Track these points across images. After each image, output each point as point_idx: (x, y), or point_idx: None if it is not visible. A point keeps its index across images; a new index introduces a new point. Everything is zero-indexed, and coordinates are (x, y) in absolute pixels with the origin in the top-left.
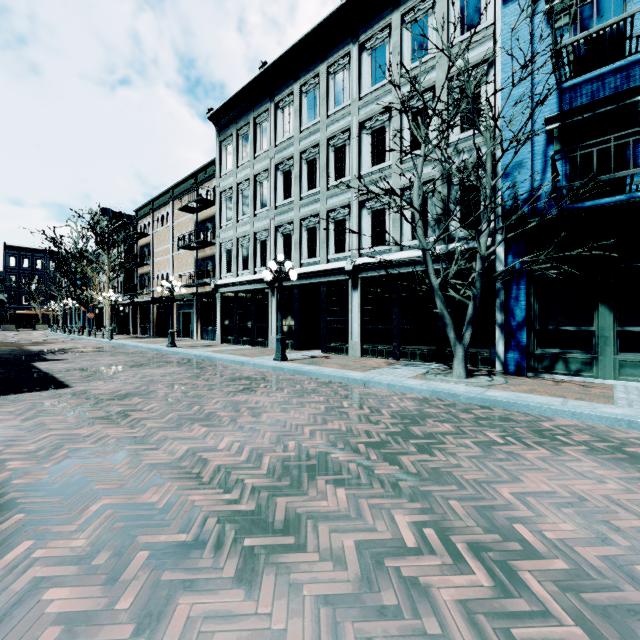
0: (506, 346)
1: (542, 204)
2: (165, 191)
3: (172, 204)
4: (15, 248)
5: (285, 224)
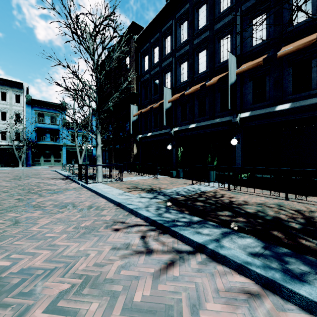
0: (27, 162)
1: (33, 140)
2: None
3: None
4: None
5: None
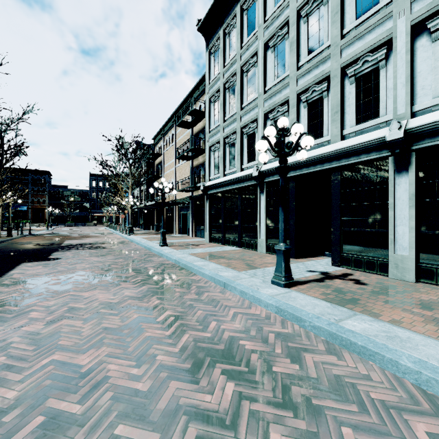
0: None
1: None
2: (170, 117)
3: (175, 126)
4: (95, 175)
5: (277, 106)
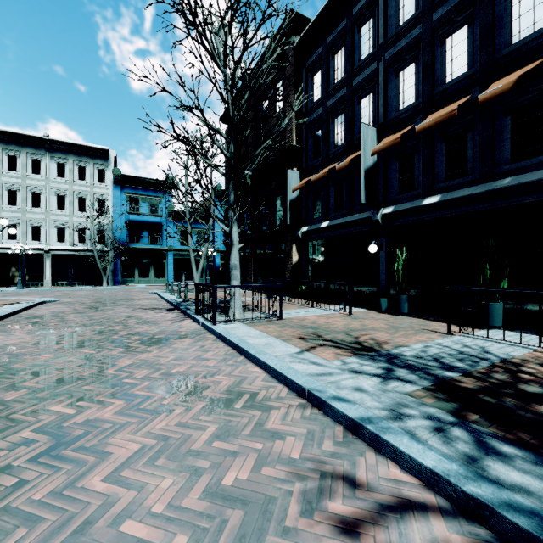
0: (115, 278)
1: (123, 242)
2: None
3: None
4: None
5: None
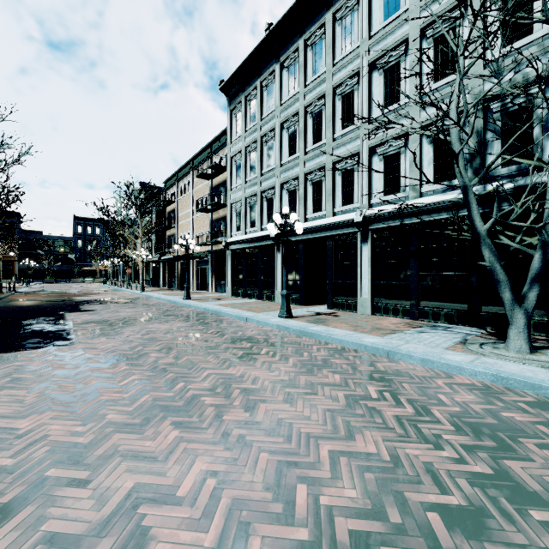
0: None
1: None
2: (186, 163)
3: (192, 173)
4: (81, 219)
5: (290, 180)
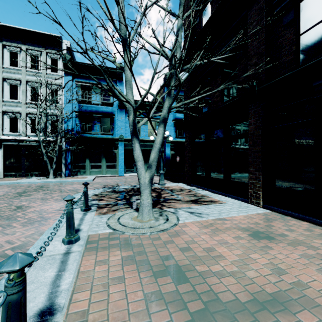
0: (65, 169)
1: (75, 132)
2: None
3: None
4: None
5: None
